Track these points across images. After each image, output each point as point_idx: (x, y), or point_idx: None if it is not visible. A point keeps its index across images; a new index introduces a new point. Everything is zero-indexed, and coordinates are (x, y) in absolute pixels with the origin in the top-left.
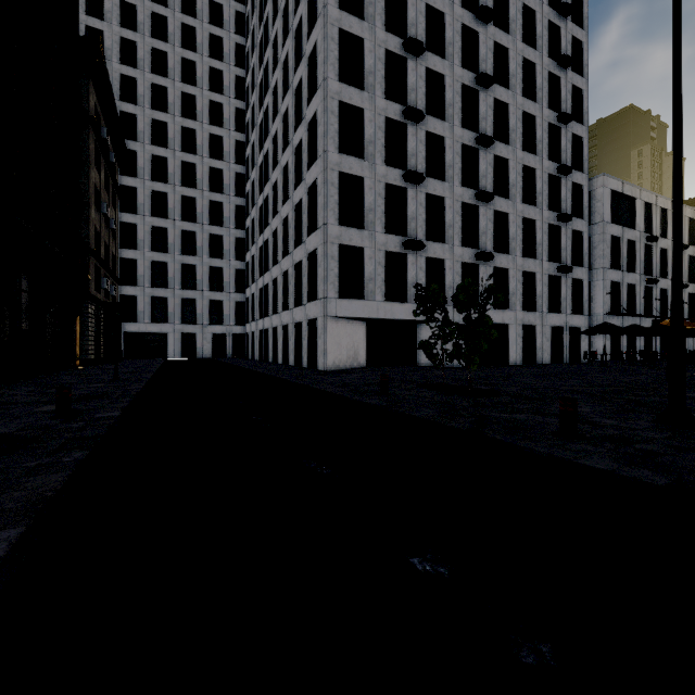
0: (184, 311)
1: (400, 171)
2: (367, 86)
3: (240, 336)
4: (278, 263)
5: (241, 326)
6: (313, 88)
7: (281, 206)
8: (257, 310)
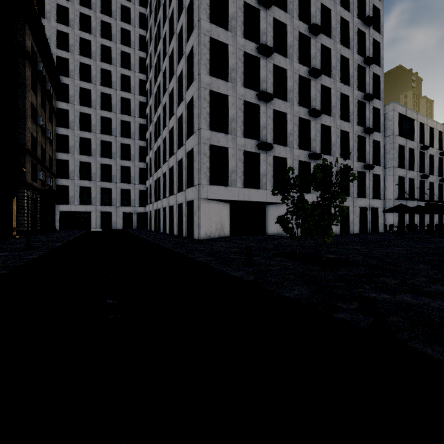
0: (102, 196)
1: (254, 92)
2: (231, 27)
3: (142, 214)
4: (166, 161)
5: (143, 207)
6: (190, 30)
7: (169, 121)
8: (153, 195)
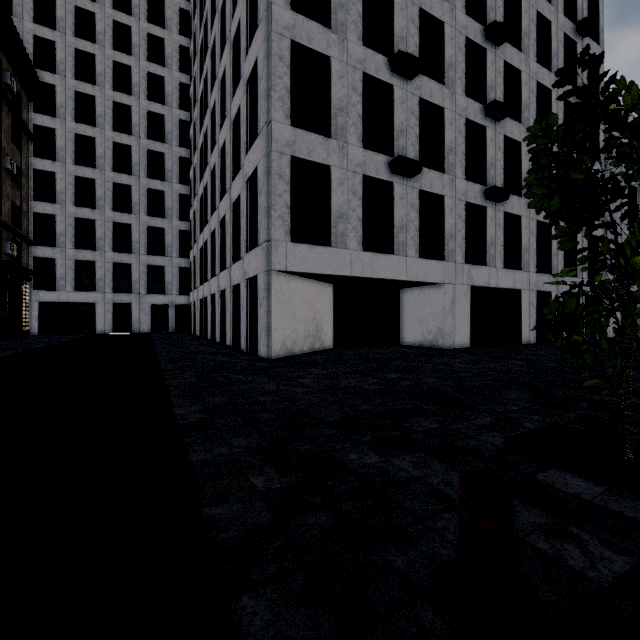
0: (116, 277)
1: (383, 57)
2: None
3: (185, 307)
4: (216, 209)
5: (186, 295)
6: None
7: (219, 133)
8: (198, 274)
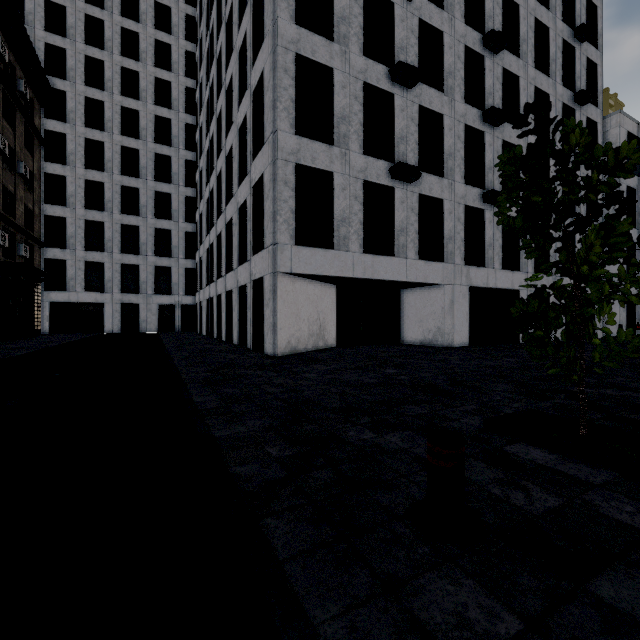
0: (124, 278)
1: (384, 67)
2: None
3: (191, 307)
4: (222, 212)
5: (192, 296)
6: None
7: (225, 138)
8: (204, 275)
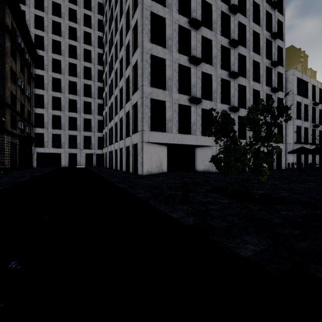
0: (70, 141)
1: (186, 57)
2: (167, 4)
3: (100, 155)
4: (117, 114)
5: (101, 149)
6: (135, 8)
7: (119, 82)
8: (108, 140)
